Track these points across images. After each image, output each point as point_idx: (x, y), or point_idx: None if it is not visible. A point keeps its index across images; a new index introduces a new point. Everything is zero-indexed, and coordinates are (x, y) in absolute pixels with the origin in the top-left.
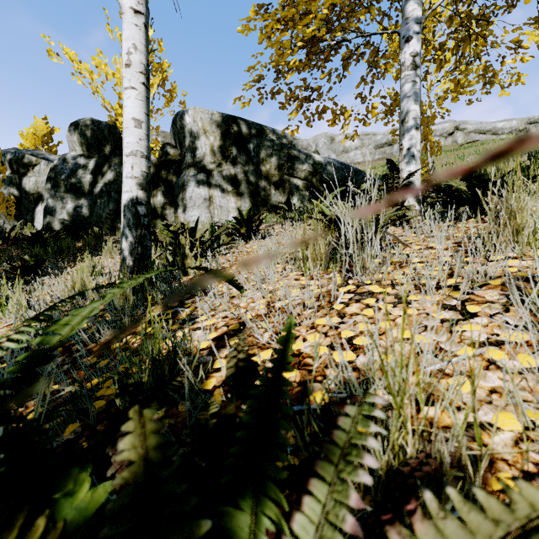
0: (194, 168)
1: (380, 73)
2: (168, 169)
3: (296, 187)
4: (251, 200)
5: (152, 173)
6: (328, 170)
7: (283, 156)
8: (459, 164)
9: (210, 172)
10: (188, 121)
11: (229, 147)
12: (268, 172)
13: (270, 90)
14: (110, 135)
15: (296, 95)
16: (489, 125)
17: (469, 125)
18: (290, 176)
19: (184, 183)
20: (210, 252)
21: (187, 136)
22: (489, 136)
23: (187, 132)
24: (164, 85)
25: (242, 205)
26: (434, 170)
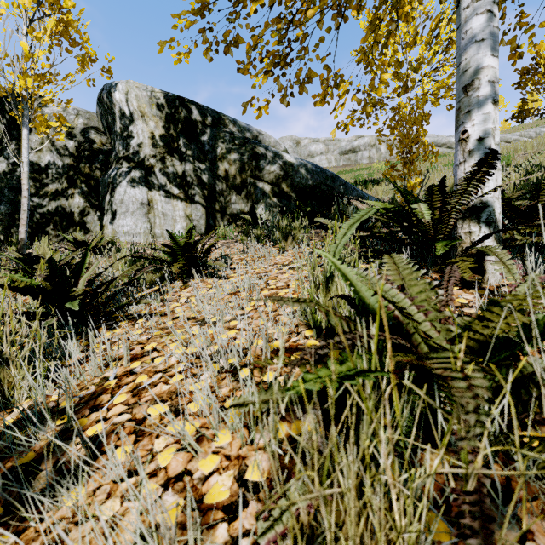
0: (128, 161)
1: (401, 20)
2: (90, 161)
3: (263, 192)
4: (205, 207)
5: (67, 165)
6: (301, 174)
7: (246, 153)
8: (441, 174)
9: (150, 168)
10: (118, 98)
11: (175, 137)
12: (227, 172)
13: (223, 36)
14: (2, 108)
15: (266, 42)
16: (445, 139)
17: (427, 138)
18: (255, 178)
19: (113, 181)
20: (104, 317)
21: (117, 119)
22: (445, 150)
23: (117, 113)
24: (68, 34)
25: (192, 213)
26: (428, 180)
